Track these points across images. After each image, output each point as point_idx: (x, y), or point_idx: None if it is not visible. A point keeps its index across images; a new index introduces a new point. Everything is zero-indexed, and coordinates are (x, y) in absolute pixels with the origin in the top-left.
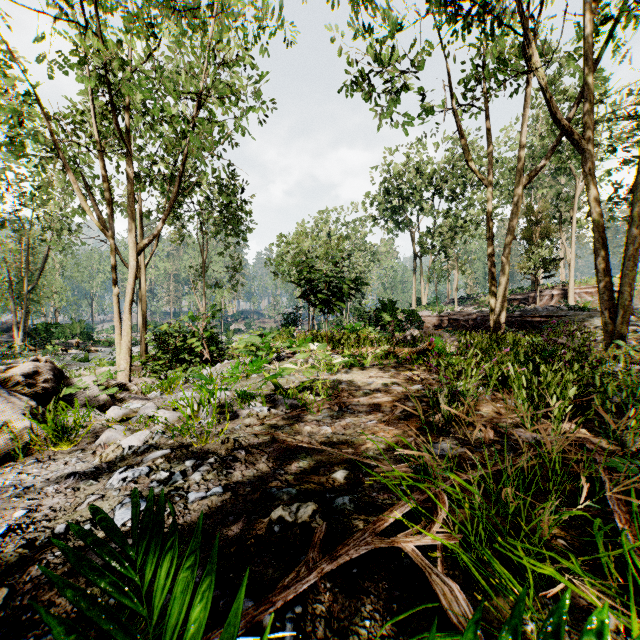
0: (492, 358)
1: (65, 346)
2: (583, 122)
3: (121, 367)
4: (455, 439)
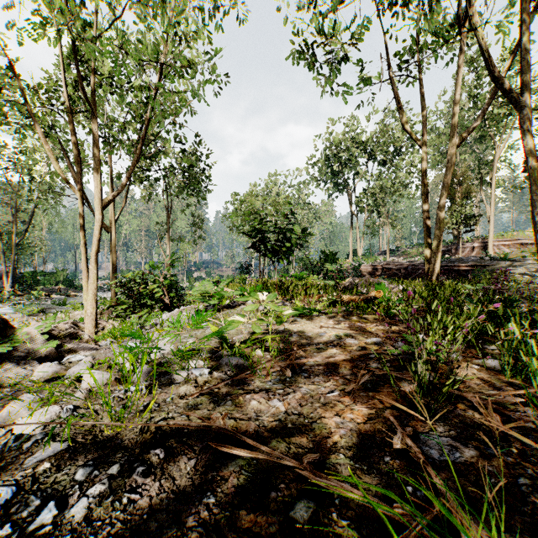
0: (455, 310)
1: (49, 291)
2: (520, 80)
3: (88, 312)
4: (449, 426)
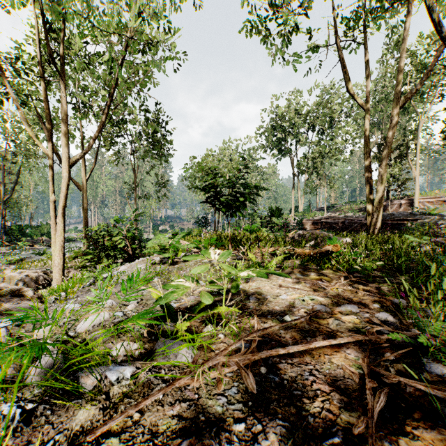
0: None
1: (34, 242)
2: None
3: (55, 262)
4: None
